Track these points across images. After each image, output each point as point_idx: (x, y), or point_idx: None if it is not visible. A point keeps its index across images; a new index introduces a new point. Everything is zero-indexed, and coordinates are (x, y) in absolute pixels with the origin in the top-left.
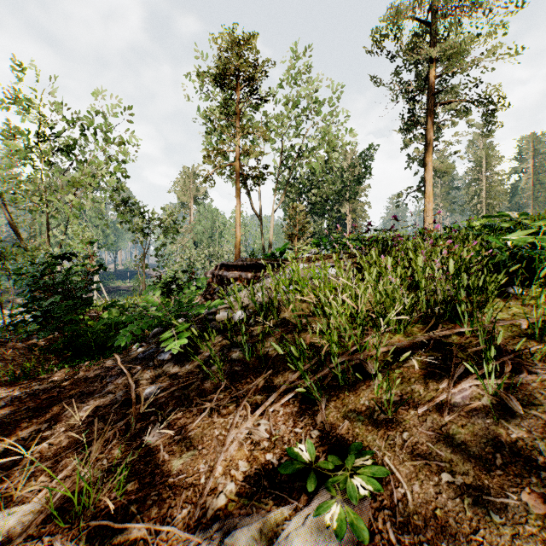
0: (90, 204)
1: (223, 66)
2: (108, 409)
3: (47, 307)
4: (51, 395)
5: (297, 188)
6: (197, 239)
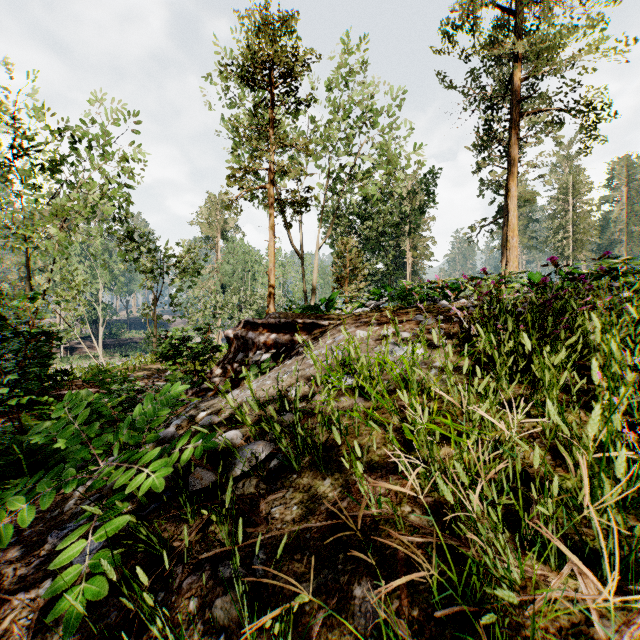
0: (83, 238)
1: (252, 59)
2: None
3: None
4: None
5: (346, 220)
6: (225, 281)
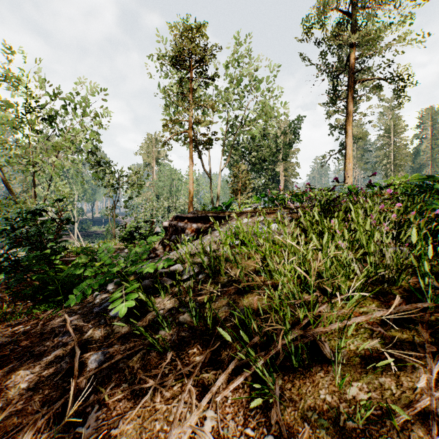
0: (69, 164)
1: (179, 50)
2: (51, 380)
3: (18, 258)
4: (4, 354)
5: (240, 151)
6: (158, 192)
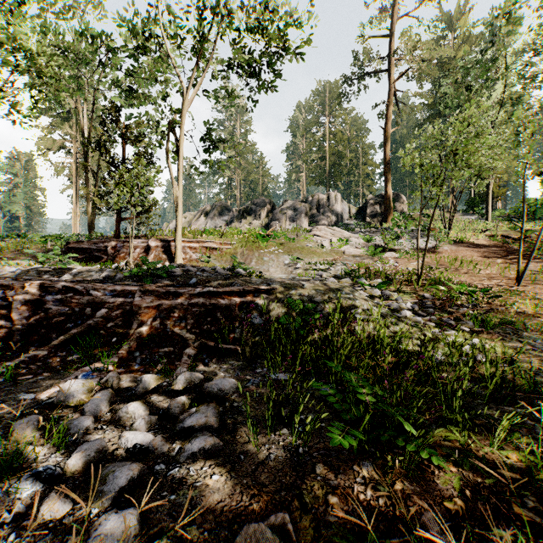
0: None
1: None
2: None
3: None
4: None
5: None
6: None
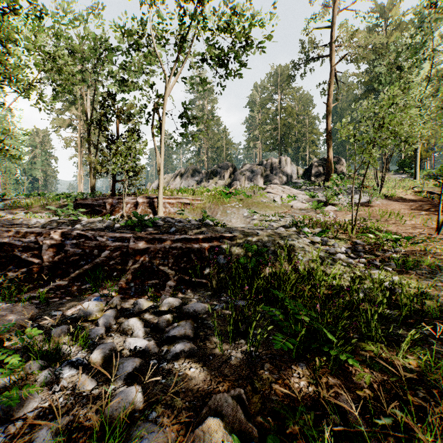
0: None
1: None
2: None
3: None
4: None
5: None
6: None
